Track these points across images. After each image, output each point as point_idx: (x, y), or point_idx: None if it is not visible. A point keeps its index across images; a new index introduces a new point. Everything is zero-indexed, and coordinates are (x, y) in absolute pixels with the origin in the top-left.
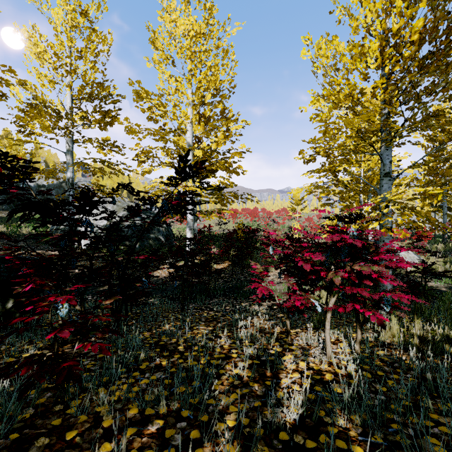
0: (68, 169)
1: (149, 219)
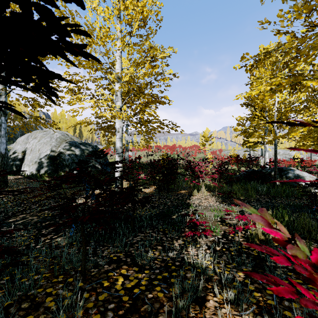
0: (0, 97)
1: (87, 150)
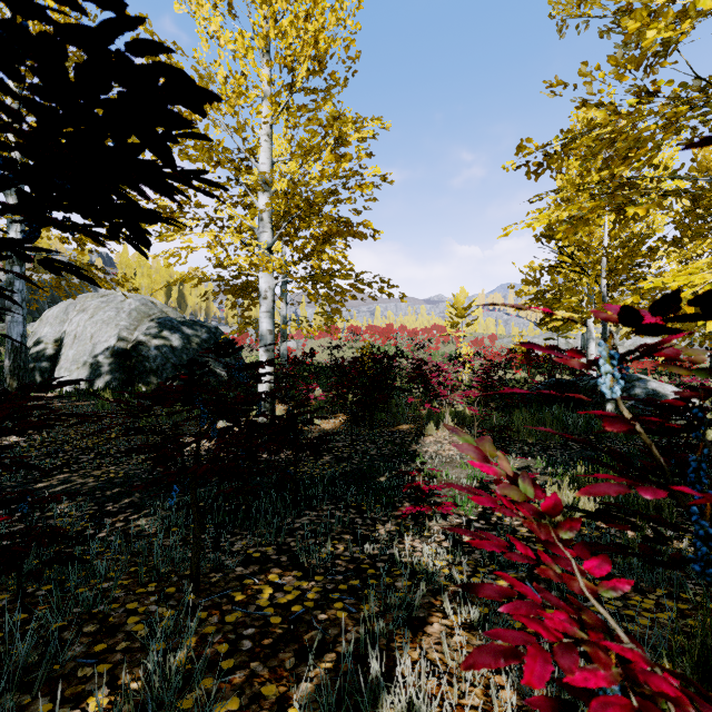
0: (12, 225)
1: (198, 338)
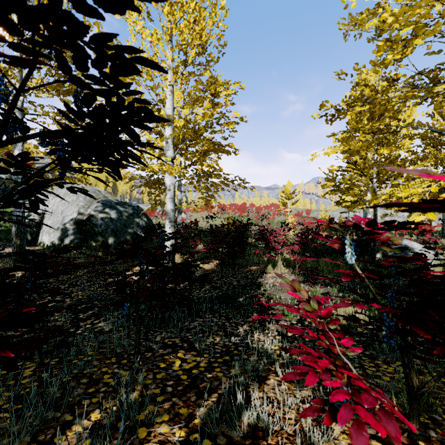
0: (16, 146)
1: (127, 212)
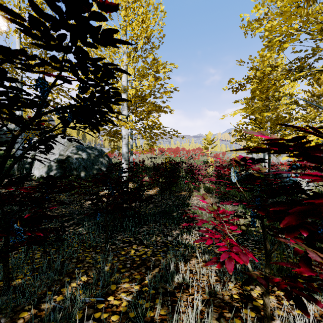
0: None
1: (94, 154)
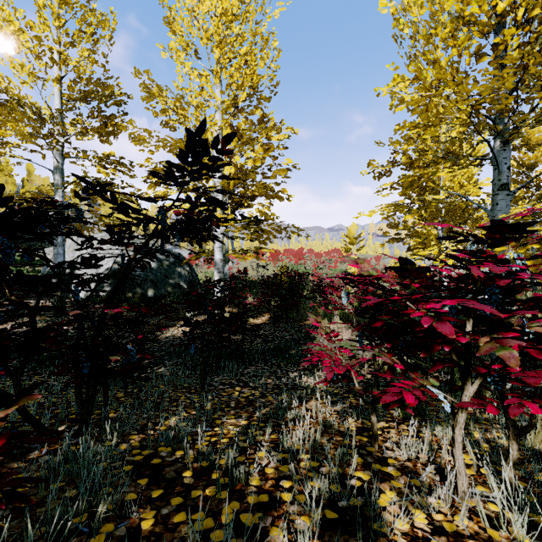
0: (57, 192)
1: (167, 261)
